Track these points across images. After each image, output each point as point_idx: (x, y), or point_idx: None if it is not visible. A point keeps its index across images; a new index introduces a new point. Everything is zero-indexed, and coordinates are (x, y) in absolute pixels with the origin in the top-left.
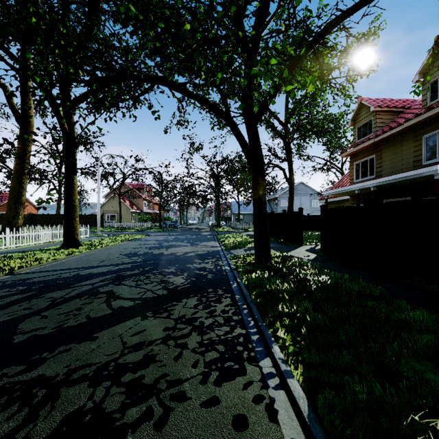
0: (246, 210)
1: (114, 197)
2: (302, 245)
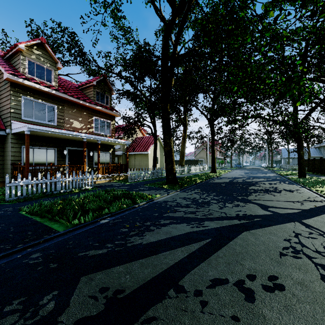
0: (295, 155)
1: (202, 150)
2: None
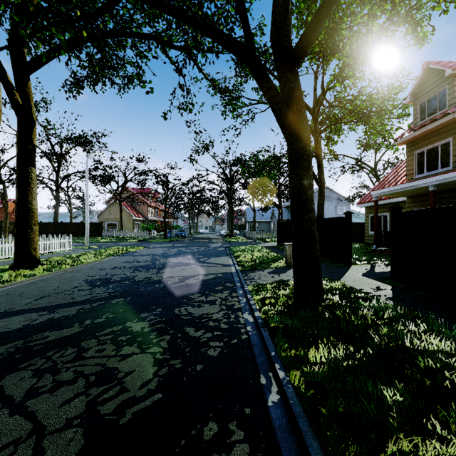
0: (262, 218)
1: (115, 203)
2: (351, 265)
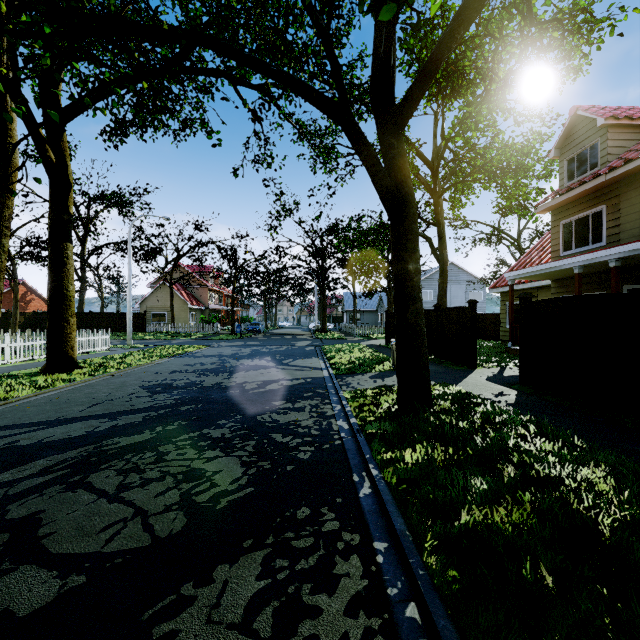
0: (366, 307)
1: (164, 286)
2: (476, 368)
